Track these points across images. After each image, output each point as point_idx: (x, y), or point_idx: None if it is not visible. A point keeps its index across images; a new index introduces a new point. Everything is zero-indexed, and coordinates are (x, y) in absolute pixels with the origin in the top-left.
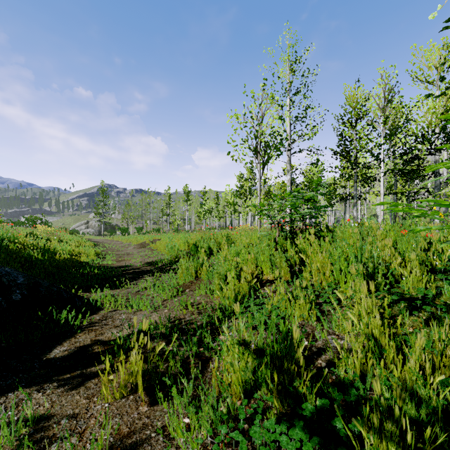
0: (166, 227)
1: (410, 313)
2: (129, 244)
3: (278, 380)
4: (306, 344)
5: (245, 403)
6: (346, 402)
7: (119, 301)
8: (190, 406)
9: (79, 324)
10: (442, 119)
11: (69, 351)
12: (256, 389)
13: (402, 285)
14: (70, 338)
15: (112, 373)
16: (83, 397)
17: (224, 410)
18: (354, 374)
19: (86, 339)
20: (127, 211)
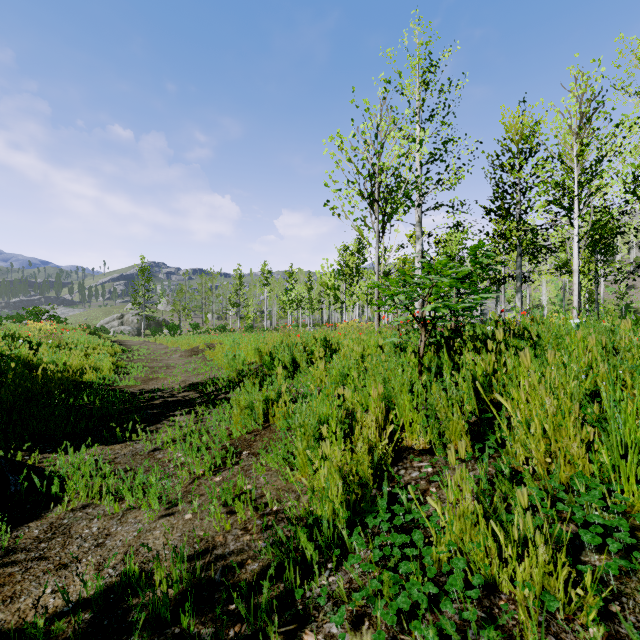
0: (236, 323)
1: None
2: (176, 349)
3: None
4: None
5: None
6: None
7: (97, 483)
8: None
9: None
10: None
11: None
12: None
13: None
14: None
15: None
16: None
17: None
18: None
19: None
20: (179, 301)
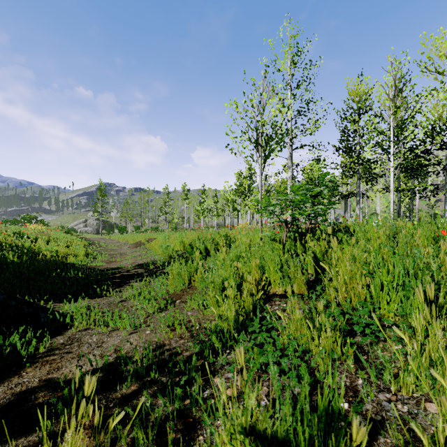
0: (164, 225)
1: None
2: (125, 243)
3: None
4: (346, 408)
5: None
6: None
7: (92, 317)
8: None
9: (34, 351)
10: None
11: (2, 402)
12: None
13: None
14: (12, 377)
15: None
16: None
17: None
18: None
19: (34, 378)
20: (126, 210)
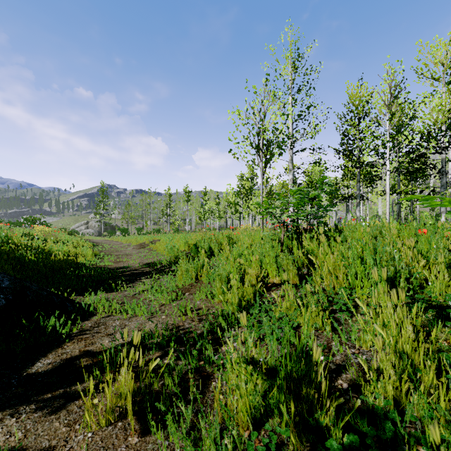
0: (166, 227)
1: (441, 323)
2: (129, 244)
3: (295, 410)
4: (322, 359)
5: (255, 436)
6: (379, 438)
7: (113, 306)
8: (188, 442)
9: (69, 332)
10: (449, 117)
11: (54, 364)
12: (266, 416)
13: (427, 291)
14: (57, 349)
15: (100, 393)
16: (63, 424)
17: (229, 446)
18: (385, 401)
19: (75, 349)
20: (127, 212)
